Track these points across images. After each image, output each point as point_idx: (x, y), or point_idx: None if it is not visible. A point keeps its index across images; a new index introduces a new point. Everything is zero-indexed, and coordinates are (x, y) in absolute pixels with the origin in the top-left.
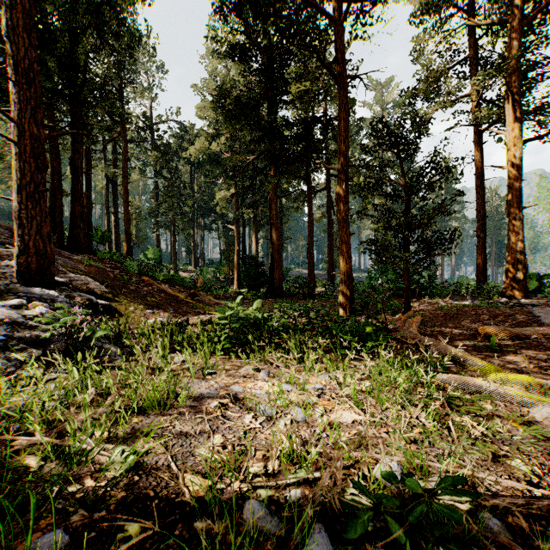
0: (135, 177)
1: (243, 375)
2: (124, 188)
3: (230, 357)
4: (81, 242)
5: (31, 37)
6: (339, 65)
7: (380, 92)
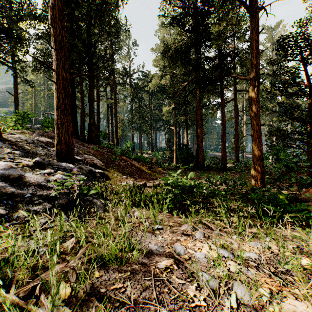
0: (121, 104)
1: (183, 233)
2: (115, 109)
3: (173, 215)
4: (93, 138)
5: (62, 23)
6: (252, 0)
7: (270, 33)
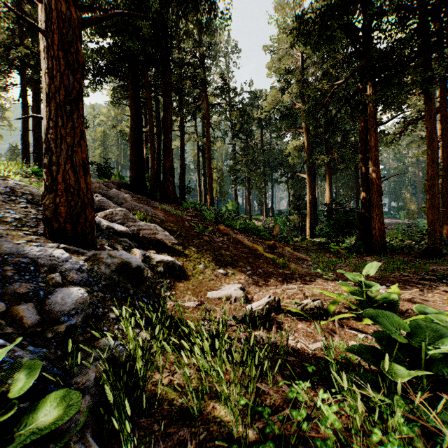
0: (219, 145)
1: None
2: (207, 147)
3: None
4: (170, 194)
5: None
6: None
7: None
